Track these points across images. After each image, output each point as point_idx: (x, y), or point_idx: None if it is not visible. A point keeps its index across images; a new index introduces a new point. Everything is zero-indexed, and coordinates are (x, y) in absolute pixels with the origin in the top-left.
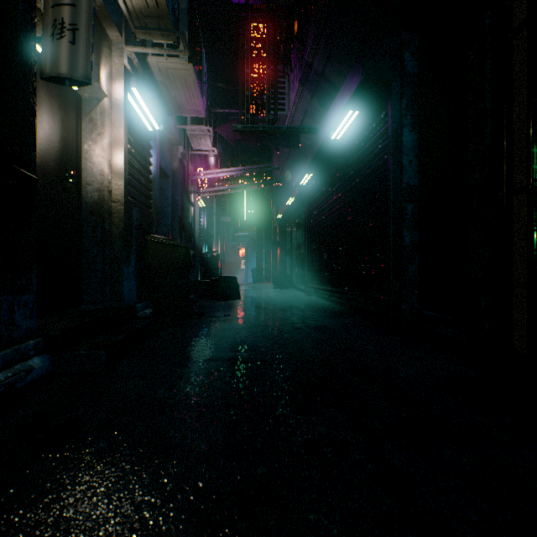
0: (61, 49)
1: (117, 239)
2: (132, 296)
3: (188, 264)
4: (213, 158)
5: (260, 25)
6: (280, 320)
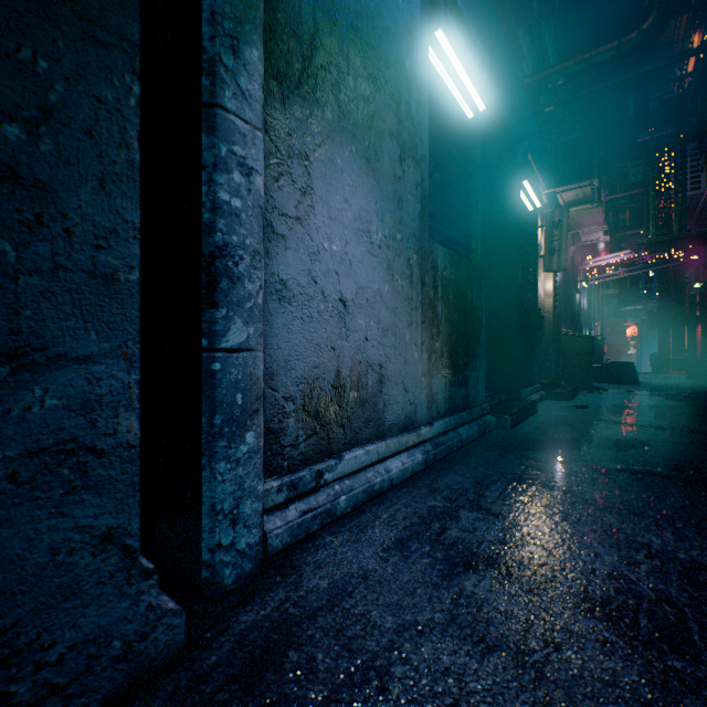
0: (553, 260)
1: (547, 336)
2: (553, 372)
3: (592, 351)
4: (602, 244)
5: (665, 149)
6: (688, 398)
